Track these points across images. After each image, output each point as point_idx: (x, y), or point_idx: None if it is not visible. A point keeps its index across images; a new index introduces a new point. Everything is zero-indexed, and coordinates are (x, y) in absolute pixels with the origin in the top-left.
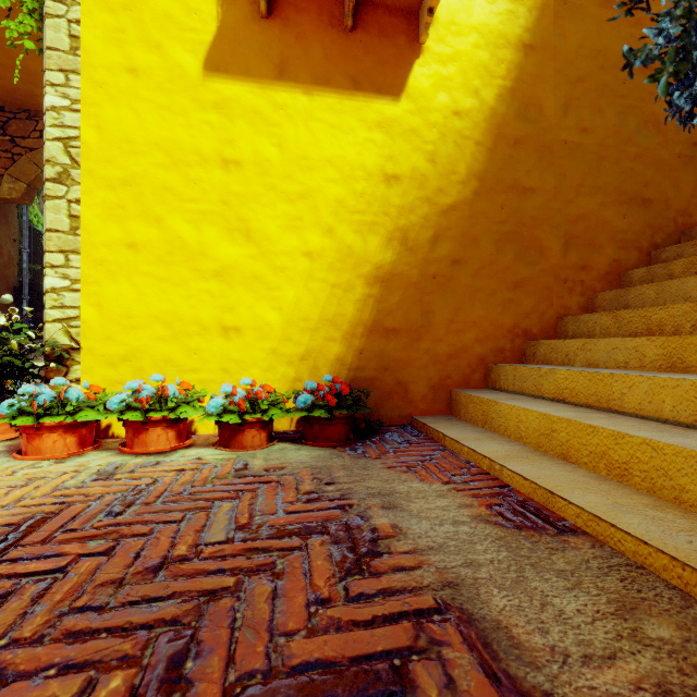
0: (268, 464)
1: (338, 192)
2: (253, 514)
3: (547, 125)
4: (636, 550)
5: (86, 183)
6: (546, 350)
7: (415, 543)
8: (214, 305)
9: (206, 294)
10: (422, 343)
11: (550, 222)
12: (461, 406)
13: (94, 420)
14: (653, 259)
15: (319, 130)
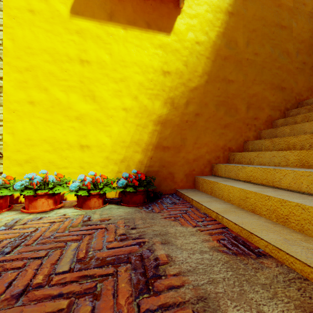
0: (101, 217)
1: (139, 78)
2: (88, 250)
3: (239, 51)
4: (302, 269)
5: (5, 69)
6: (239, 157)
7: (180, 268)
8: (75, 134)
9: (71, 128)
10: (181, 154)
11: (240, 97)
12: (199, 184)
13: (7, 195)
14: (286, 115)
15: (130, 47)
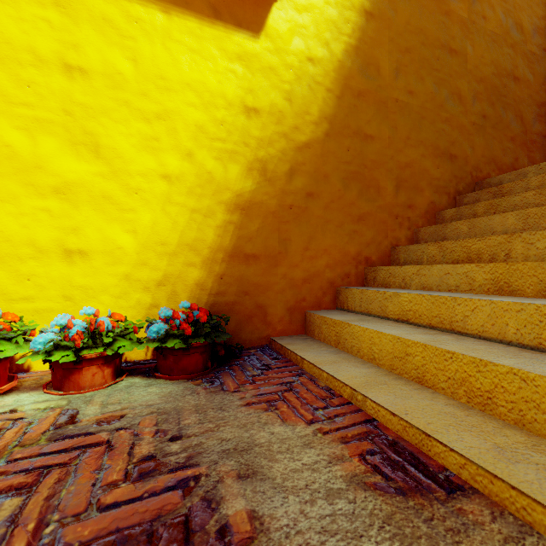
0: (104, 412)
1: (198, 117)
2: (44, 521)
3: (383, 84)
4: None
5: None
6: (385, 275)
7: None
8: (53, 225)
9: (43, 212)
10: (279, 268)
11: (385, 166)
12: (315, 327)
13: None
14: (458, 203)
15: (178, 51)
